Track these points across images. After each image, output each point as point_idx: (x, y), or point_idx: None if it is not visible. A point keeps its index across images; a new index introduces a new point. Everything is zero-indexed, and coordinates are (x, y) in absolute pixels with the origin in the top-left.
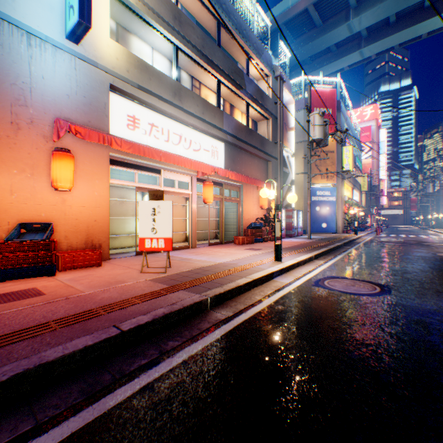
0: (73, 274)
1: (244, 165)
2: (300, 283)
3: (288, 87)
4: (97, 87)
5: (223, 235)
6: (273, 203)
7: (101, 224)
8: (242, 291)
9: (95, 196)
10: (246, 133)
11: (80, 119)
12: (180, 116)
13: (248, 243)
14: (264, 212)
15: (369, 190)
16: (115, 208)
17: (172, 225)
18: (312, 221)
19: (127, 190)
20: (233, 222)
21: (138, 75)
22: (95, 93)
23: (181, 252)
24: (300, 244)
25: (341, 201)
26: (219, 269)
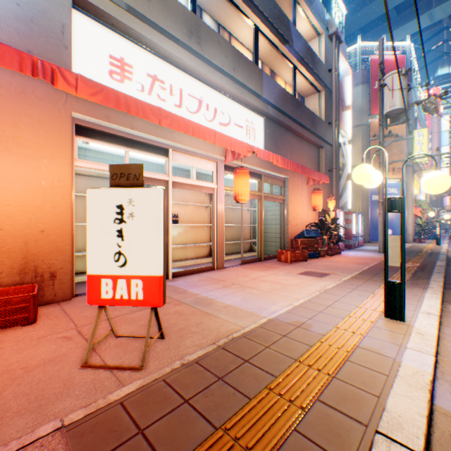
0: None
1: (290, 150)
2: None
3: (344, 53)
4: None
5: (262, 248)
6: (331, 202)
7: (54, 237)
8: None
9: (41, 187)
10: (293, 106)
11: (8, 44)
12: (198, 68)
13: (299, 260)
14: (315, 215)
15: None
16: None
17: (163, 247)
18: (372, 226)
19: None
20: (274, 229)
21: None
22: (41, 3)
23: (198, 280)
24: (380, 263)
25: (411, 200)
26: (274, 355)
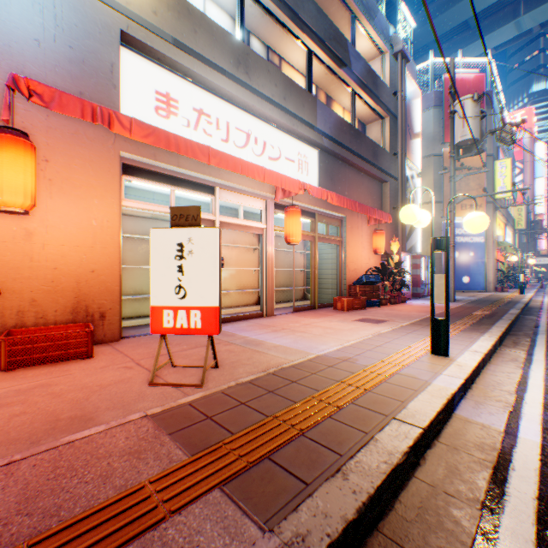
0: (13, 382)
1: (348, 186)
2: (537, 433)
3: (412, 72)
4: (96, 33)
5: (315, 295)
6: (394, 244)
7: (104, 278)
8: (401, 479)
9: (91, 227)
10: (351, 136)
11: (62, 87)
12: (246, 100)
13: (357, 308)
14: (378, 259)
15: (527, 227)
16: (146, 251)
17: (219, 281)
18: None
19: (164, 224)
20: (331, 274)
21: (174, 21)
22: (91, 44)
23: (246, 326)
24: None
25: (492, 242)
26: (319, 378)
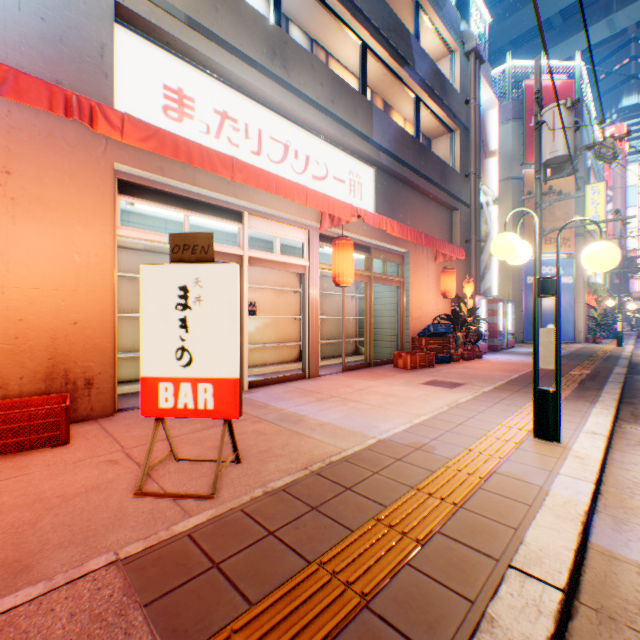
0: None
1: (410, 214)
2: None
3: (487, 77)
4: (79, 2)
5: (371, 350)
6: (467, 286)
7: (90, 332)
8: None
9: (73, 263)
10: (415, 152)
11: (31, 72)
12: (284, 101)
13: (423, 366)
14: (447, 304)
15: (619, 265)
16: None
17: (239, 341)
18: (528, 320)
19: None
20: (389, 323)
21: None
22: (73, 16)
23: (284, 392)
24: None
25: (582, 283)
26: (385, 482)
